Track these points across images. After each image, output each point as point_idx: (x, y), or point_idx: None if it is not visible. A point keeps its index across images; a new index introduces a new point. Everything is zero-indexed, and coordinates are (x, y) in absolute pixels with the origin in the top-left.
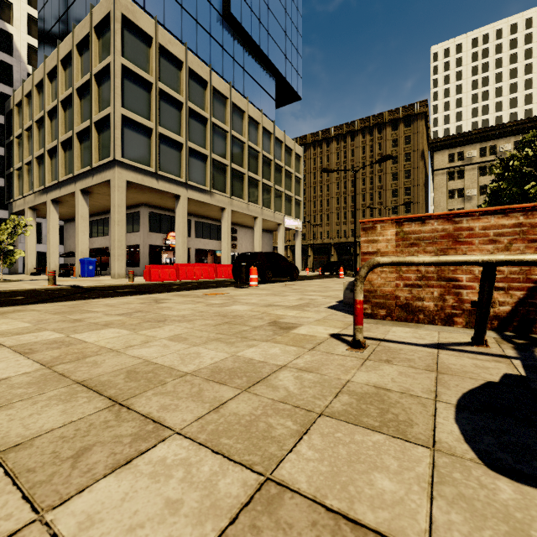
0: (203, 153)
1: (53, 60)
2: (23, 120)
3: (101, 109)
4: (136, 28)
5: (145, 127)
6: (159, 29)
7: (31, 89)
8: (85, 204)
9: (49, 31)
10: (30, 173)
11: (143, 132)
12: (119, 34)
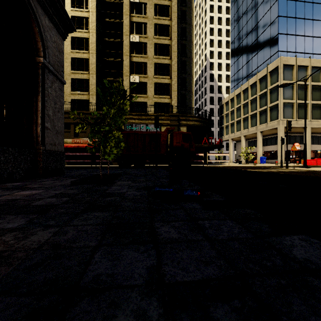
0: (319, 103)
1: (245, 86)
2: (228, 108)
3: (271, 101)
4: (287, 65)
5: (291, 103)
6: (297, 59)
7: (233, 97)
8: (261, 136)
9: (236, 72)
10: (231, 126)
11: (290, 105)
12: (282, 73)
